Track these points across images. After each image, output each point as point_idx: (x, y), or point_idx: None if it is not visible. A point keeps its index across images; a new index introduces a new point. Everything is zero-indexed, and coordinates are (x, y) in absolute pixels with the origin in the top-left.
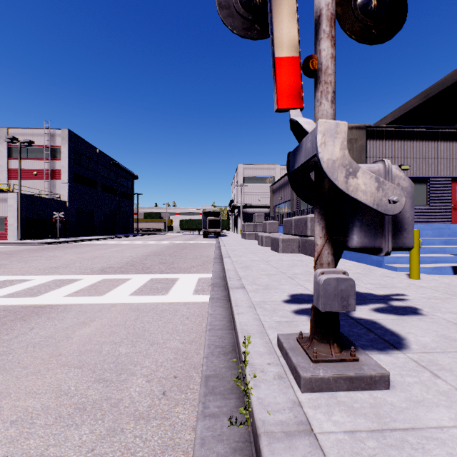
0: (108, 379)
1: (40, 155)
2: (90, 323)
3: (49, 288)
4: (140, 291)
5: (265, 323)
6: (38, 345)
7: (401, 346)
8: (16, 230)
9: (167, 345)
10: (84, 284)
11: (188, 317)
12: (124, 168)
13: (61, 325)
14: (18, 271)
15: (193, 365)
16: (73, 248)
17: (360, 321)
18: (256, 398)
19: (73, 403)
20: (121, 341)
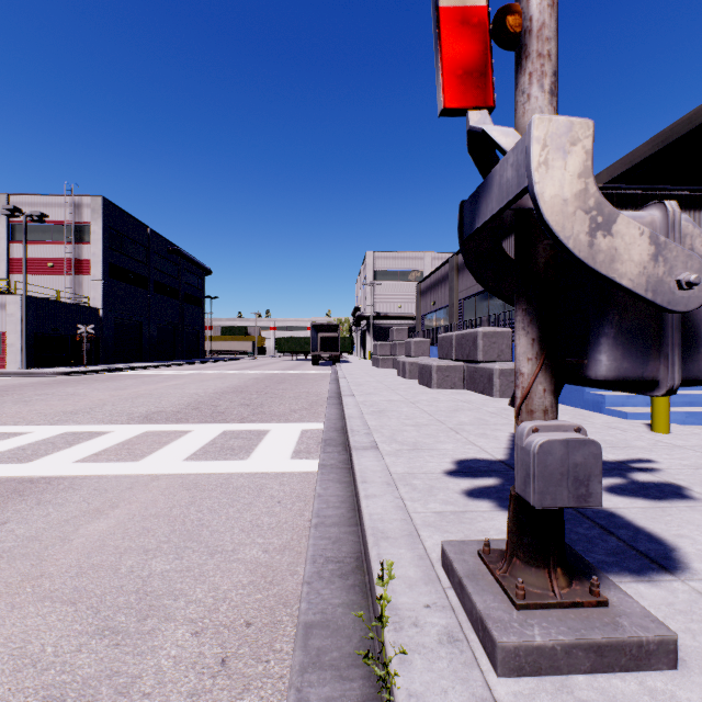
0: (121, 629)
1: (58, 236)
2: (109, 511)
3: (53, 447)
4: (203, 453)
5: (416, 516)
6: (8, 556)
7: (674, 565)
8: (19, 353)
9: (239, 556)
10: (112, 440)
11: (281, 500)
12: (190, 257)
13: (57, 515)
14: (10, 419)
15: (284, 597)
16: (106, 382)
17: (585, 512)
18: (406, 693)
19: (42, 686)
20: (158, 547)
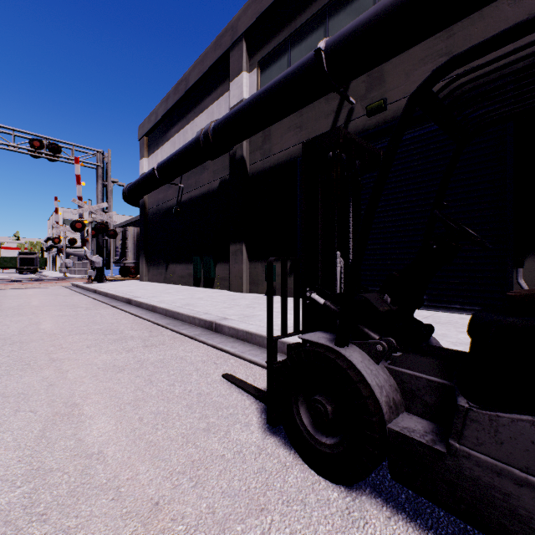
0: None
1: None
2: None
3: None
4: None
5: None
6: None
7: None
8: None
9: None
10: None
11: None
12: None
13: None
14: None
15: None
16: None
17: None
18: None
19: None
20: None
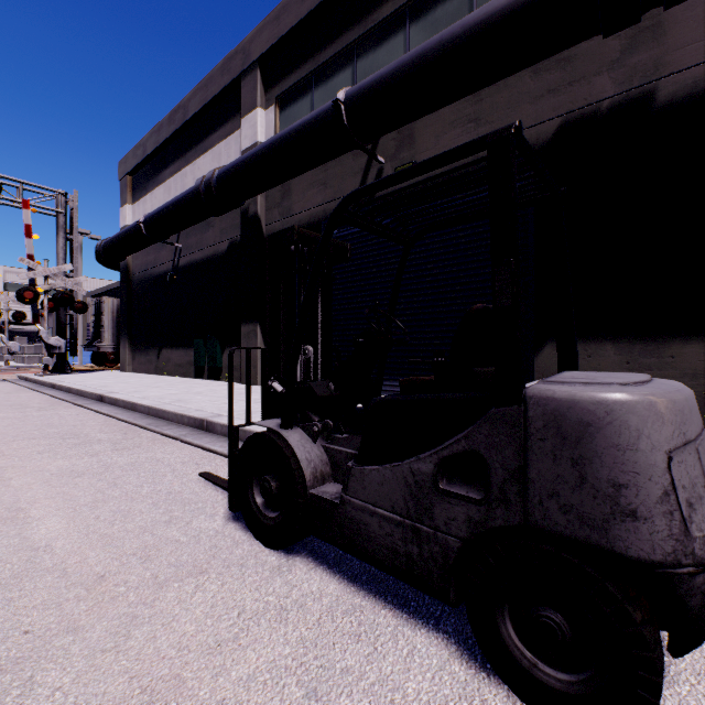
0: None
1: None
2: None
3: None
4: None
5: None
6: None
7: None
8: None
9: None
10: None
11: None
12: None
13: None
14: None
15: None
16: None
17: None
18: None
19: None
20: None
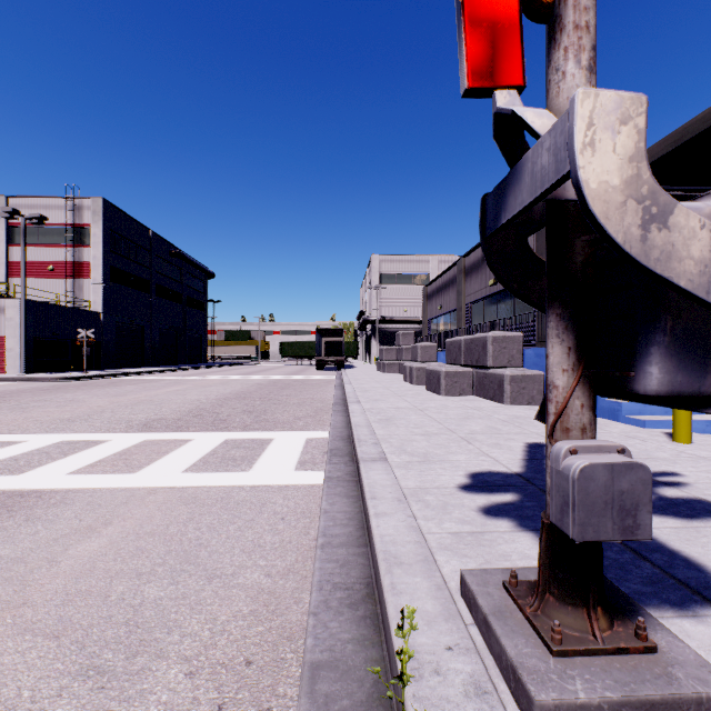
0: (108, 668)
1: (58, 239)
2: (101, 528)
3: (47, 457)
4: (203, 464)
5: (431, 538)
6: None
7: None
8: (18, 358)
9: (239, 581)
10: (109, 450)
11: (285, 516)
12: (192, 260)
13: (46, 533)
14: (5, 427)
15: (288, 630)
16: (106, 387)
17: None
18: None
19: None
20: (152, 571)
